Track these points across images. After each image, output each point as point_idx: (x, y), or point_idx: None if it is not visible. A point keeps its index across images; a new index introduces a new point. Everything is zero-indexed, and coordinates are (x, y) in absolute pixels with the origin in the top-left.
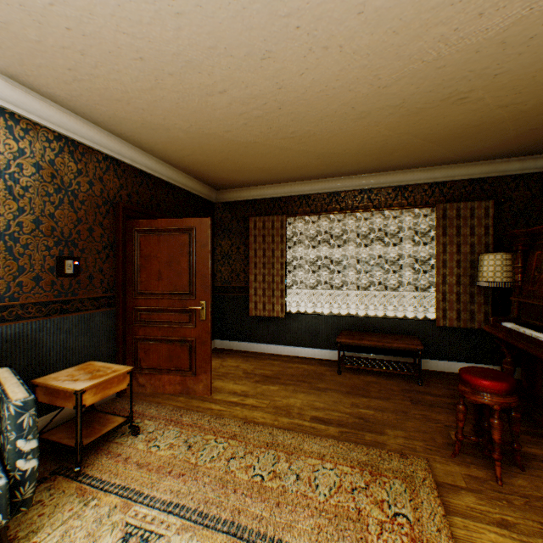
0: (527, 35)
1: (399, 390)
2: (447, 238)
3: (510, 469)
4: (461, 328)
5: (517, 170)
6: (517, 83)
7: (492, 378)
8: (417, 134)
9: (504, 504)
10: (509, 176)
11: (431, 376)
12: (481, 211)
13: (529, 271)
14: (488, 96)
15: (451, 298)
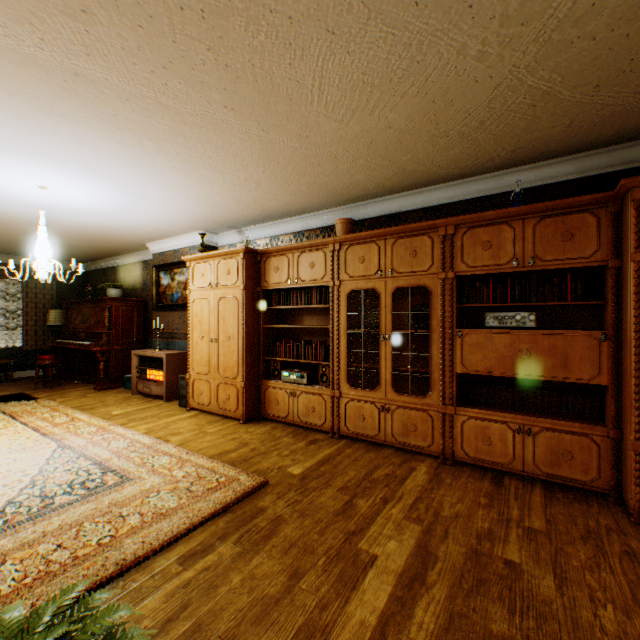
0: (61, 244)
1: (1, 385)
2: (31, 299)
3: (58, 386)
4: (39, 350)
5: (70, 268)
6: (61, 249)
7: (51, 355)
8: (15, 247)
9: (54, 390)
10: (66, 270)
11: (21, 379)
12: (51, 286)
13: (70, 318)
14: (51, 248)
15: (34, 333)
